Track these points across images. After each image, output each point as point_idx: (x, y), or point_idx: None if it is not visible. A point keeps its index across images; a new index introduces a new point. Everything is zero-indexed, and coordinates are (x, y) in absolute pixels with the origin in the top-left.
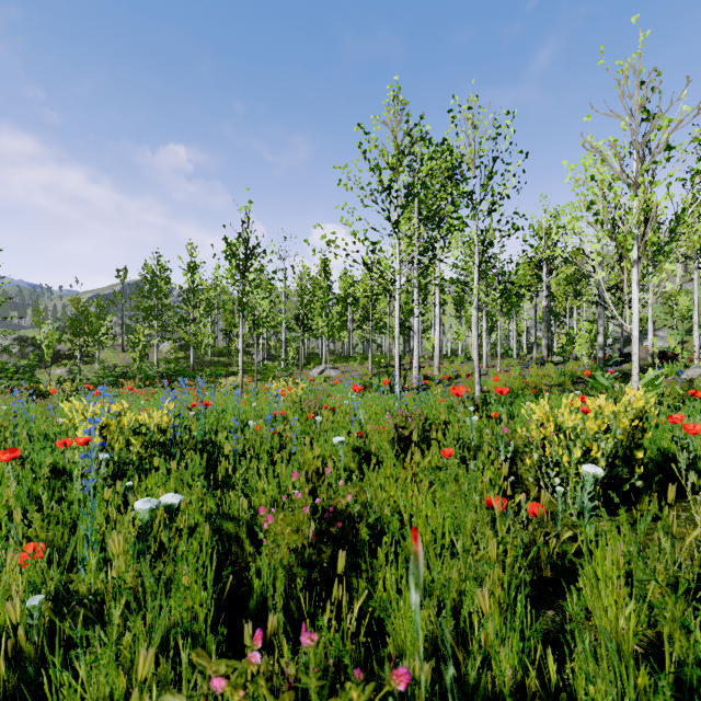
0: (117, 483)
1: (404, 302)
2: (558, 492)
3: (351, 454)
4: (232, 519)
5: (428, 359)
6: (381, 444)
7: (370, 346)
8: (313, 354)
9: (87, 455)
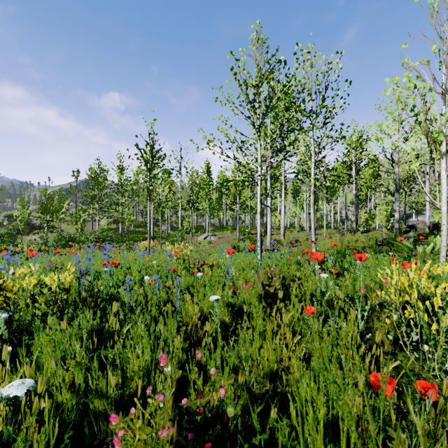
0: None
1: (264, 187)
2: None
3: (225, 309)
4: (101, 395)
5: (276, 229)
6: (250, 299)
7: (238, 221)
8: (200, 226)
9: None
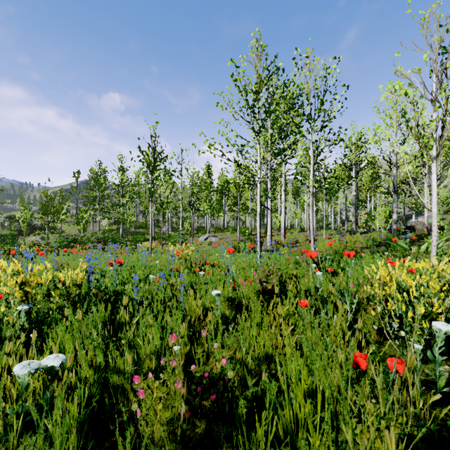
0: (22, 335)
1: (263, 189)
2: (416, 349)
3: (225, 303)
4: (119, 371)
5: (276, 230)
6: (249, 294)
7: (238, 222)
8: (201, 227)
9: (9, 306)
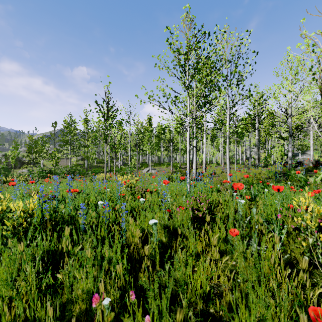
0: None
1: (192, 132)
2: None
3: (162, 230)
4: None
5: (199, 165)
6: (183, 222)
7: (171, 158)
8: (144, 162)
9: None
